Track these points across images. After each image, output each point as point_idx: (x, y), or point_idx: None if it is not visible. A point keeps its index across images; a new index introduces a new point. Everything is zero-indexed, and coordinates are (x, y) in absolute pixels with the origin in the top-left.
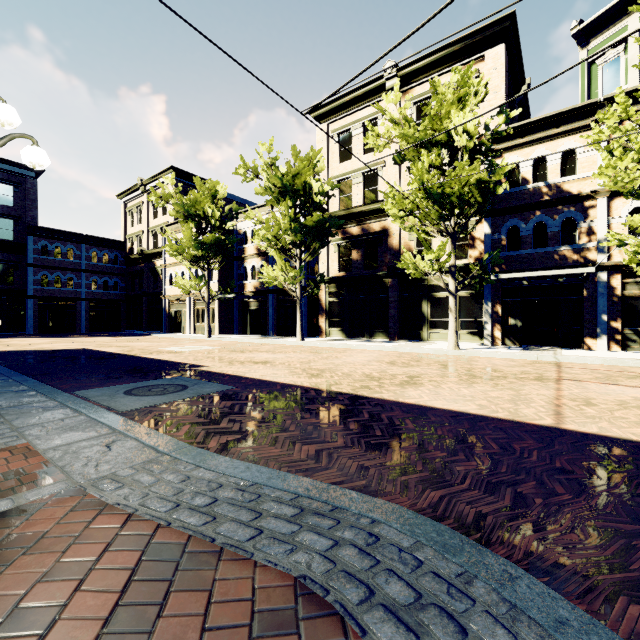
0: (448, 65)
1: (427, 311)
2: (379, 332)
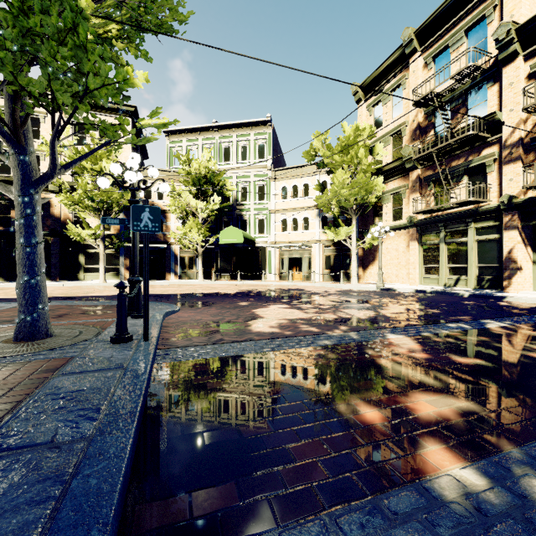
0: (98, 110)
1: (83, 261)
2: None
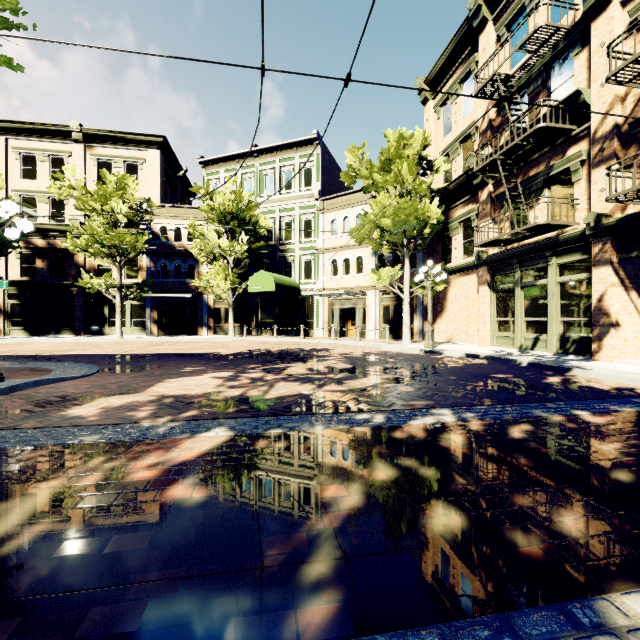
0: (124, 144)
1: (108, 314)
2: (66, 330)
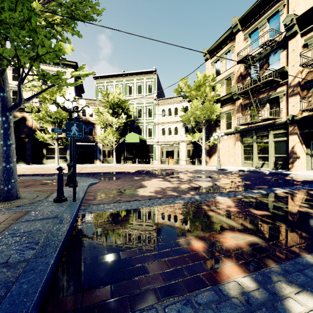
0: (54, 64)
1: (45, 153)
2: (21, 161)
